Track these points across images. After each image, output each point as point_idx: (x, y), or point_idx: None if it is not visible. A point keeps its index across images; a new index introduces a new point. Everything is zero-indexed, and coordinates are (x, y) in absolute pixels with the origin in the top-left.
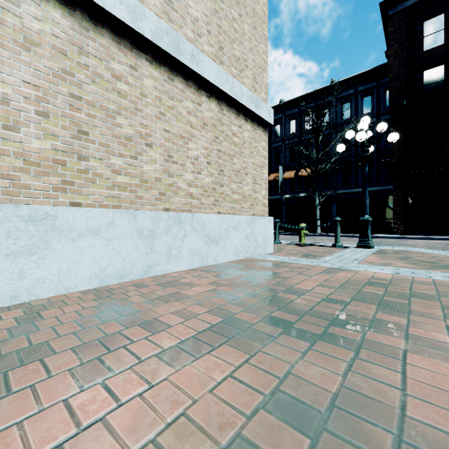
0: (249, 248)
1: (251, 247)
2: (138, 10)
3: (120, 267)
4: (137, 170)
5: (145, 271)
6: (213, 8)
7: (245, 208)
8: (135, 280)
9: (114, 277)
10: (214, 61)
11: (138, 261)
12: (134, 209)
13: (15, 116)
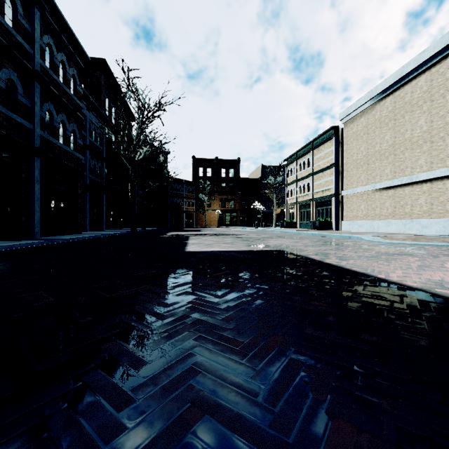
0: (445, 231)
1: (447, 231)
2: (402, 179)
3: (399, 230)
4: (404, 211)
5: (403, 232)
6: (428, 153)
7: (448, 215)
8: (400, 233)
9: (398, 232)
10: (428, 170)
11: (402, 230)
12: (403, 219)
13: (388, 208)
